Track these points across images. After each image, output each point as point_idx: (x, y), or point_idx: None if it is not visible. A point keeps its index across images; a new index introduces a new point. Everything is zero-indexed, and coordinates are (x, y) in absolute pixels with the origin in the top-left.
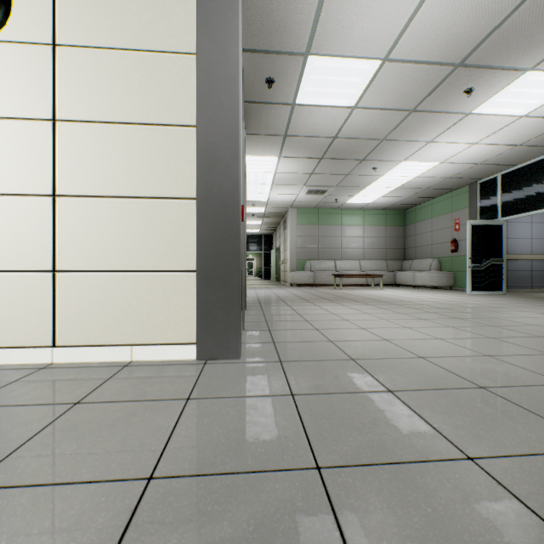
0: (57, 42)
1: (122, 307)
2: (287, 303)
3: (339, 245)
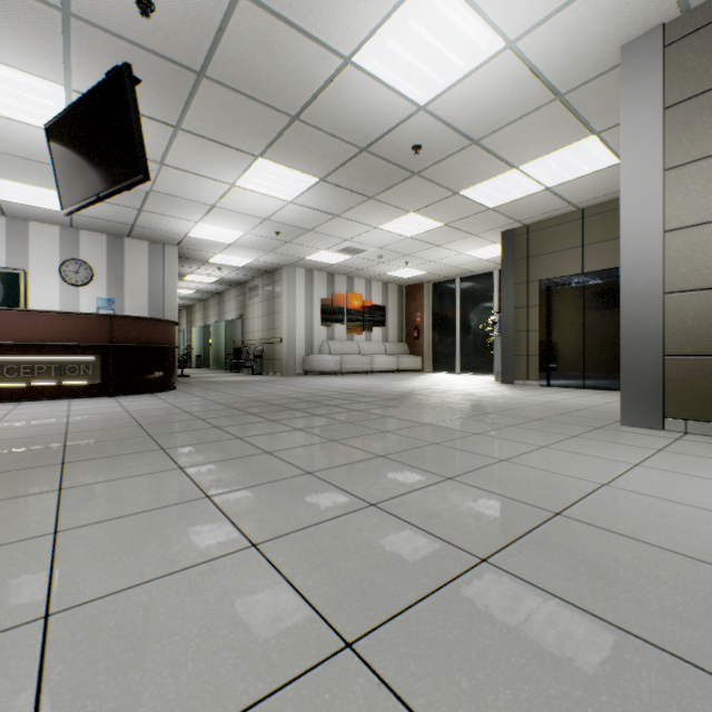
0: None
1: None
2: None
3: None
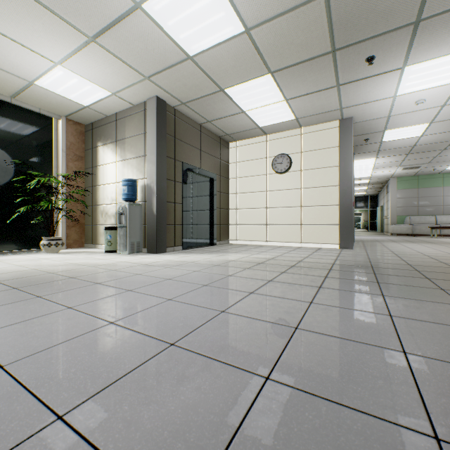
0: (302, 170)
1: (318, 234)
2: (379, 242)
3: (440, 203)
